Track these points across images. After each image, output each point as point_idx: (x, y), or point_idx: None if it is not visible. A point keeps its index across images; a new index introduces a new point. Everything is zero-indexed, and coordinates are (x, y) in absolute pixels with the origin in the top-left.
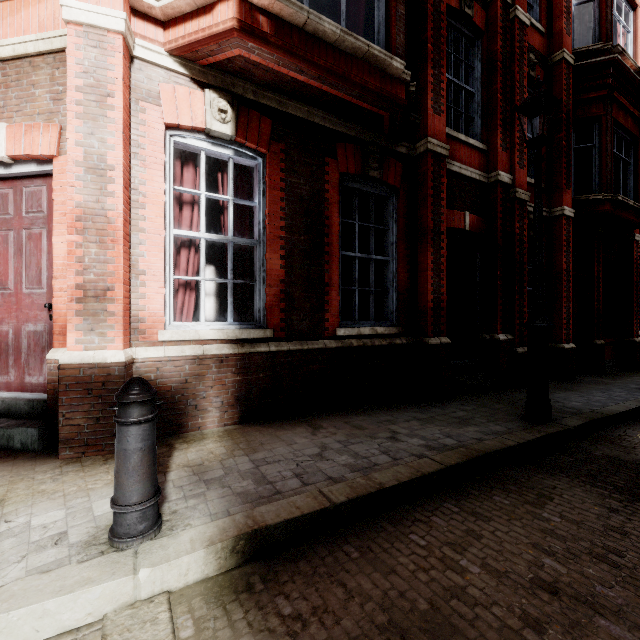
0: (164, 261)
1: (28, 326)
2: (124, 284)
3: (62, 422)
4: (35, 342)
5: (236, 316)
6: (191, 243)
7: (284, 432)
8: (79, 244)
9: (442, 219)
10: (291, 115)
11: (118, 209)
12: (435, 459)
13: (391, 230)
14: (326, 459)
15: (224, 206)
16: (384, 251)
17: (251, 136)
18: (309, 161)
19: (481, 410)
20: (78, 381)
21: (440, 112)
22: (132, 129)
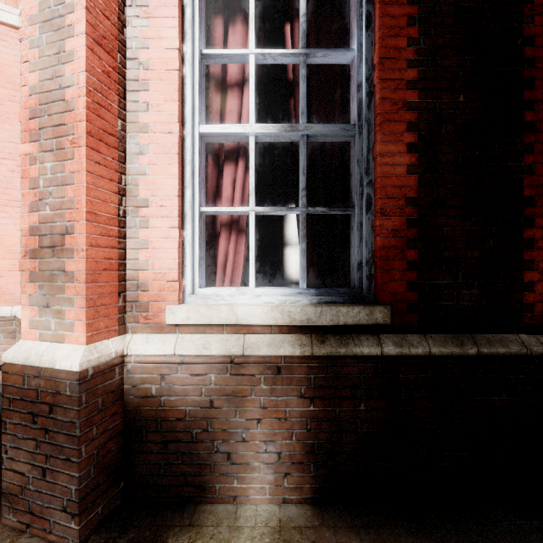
0: (182, 181)
1: None
2: (92, 221)
3: (5, 461)
4: None
5: (315, 277)
6: (238, 152)
7: None
8: (34, 158)
9: None
10: None
11: (79, 81)
12: None
13: None
14: None
15: (294, 79)
16: None
17: None
18: None
19: None
20: (22, 396)
21: None
22: None
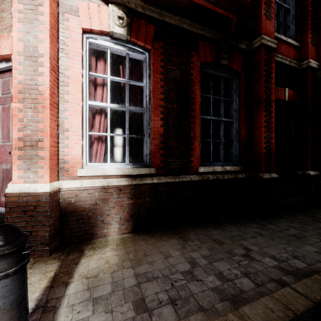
0: (82, 122)
1: (3, 165)
2: (51, 137)
3: None
4: (6, 176)
5: (131, 159)
6: (102, 111)
7: (162, 243)
8: (20, 109)
9: (271, 92)
10: (167, 23)
11: (46, 84)
12: (298, 290)
13: (234, 101)
14: (196, 279)
15: (124, 87)
16: (229, 115)
17: (140, 37)
18: (180, 54)
19: (308, 228)
20: (18, 205)
21: (270, 18)
22: (59, 32)
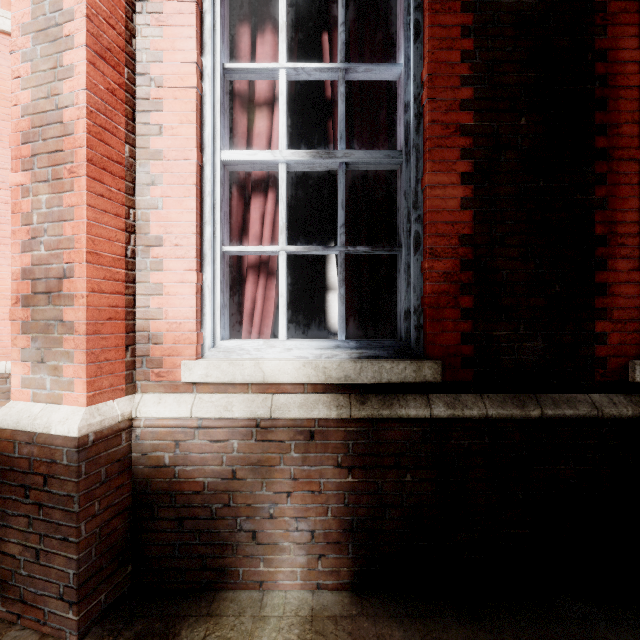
0: (201, 216)
1: None
2: (94, 263)
3: None
4: None
5: (357, 327)
6: (268, 182)
7: None
8: (26, 189)
9: None
10: None
11: (79, 101)
12: None
13: None
14: None
15: (333, 98)
16: None
17: None
18: None
19: None
20: (12, 466)
21: None
22: None
